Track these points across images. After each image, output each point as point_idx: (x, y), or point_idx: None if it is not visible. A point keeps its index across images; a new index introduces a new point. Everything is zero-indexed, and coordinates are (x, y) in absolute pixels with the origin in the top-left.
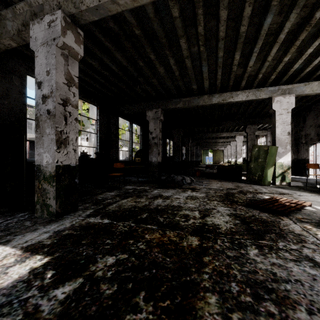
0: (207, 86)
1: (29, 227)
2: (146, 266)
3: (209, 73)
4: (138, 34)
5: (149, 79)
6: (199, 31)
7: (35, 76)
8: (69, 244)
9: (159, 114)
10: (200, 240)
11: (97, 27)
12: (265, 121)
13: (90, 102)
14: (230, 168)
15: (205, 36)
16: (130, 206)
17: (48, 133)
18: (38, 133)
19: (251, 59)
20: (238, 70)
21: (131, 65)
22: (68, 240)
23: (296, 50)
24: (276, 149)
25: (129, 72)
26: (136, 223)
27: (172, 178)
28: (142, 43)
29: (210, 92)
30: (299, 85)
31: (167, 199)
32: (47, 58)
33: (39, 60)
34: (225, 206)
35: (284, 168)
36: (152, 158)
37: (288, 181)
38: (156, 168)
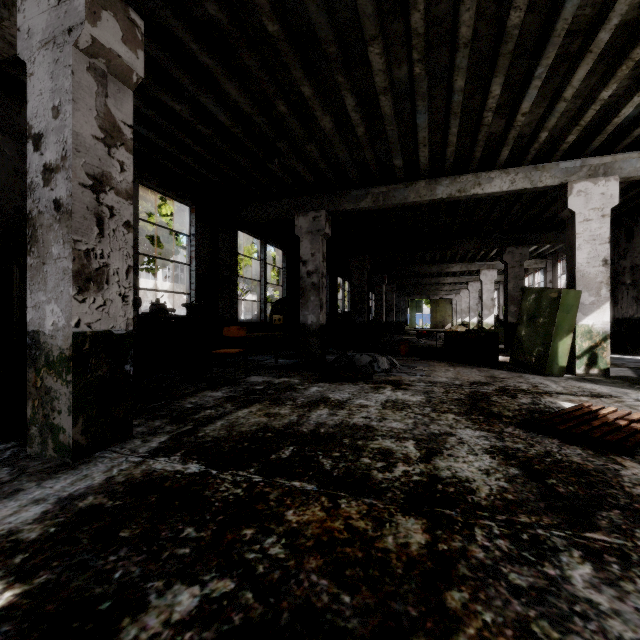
0: (426, 160)
1: (1, 486)
2: (283, 627)
3: (430, 130)
4: (273, 34)
5: (301, 146)
6: (414, 24)
7: (28, 120)
8: (86, 540)
9: (321, 223)
10: (428, 529)
11: (181, 18)
12: (545, 239)
13: (175, 197)
14: (473, 337)
15: (427, 39)
16: (254, 426)
17: (56, 255)
18: (35, 255)
19: (527, 96)
20: (494, 124)
21: (260, 111)
22: (85, 526)
23: (629, 74)
24: (578, 297)
25: (257, 129)
26: (265, 475)
27: (350, 359)
28: (283, 57)
29: (430, 174)
30: (628, 156)
31: (340, 408)
32: (54, 77)
33: (37, 83)
34: (476, 428)
35: (595, 337)
36: (306, 317)
37: (603, 366)
38: (316, 338)
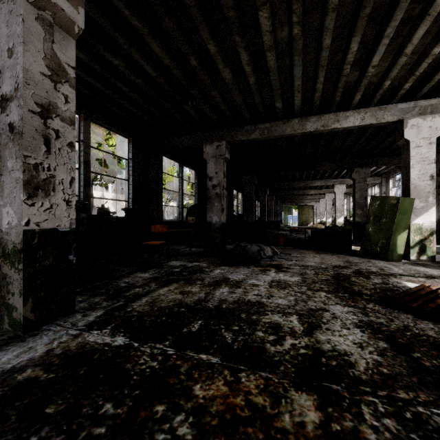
0: (299, 103)
1: None
2: None
3: (303, 80)
4: (186, 1)
5: (208, 93)
6: None
7: None
8: (14, 417)
9: (222, 150)
10: (320, 406)
11: None
12: (382, 162)
13: (117, 131)
14: (332, 232)
15: (304, 6)
16: (171, 302)
17: (10, 168)
18: None
19: (378, 51)
20: (351, 75)
21: (177, 65)
22: (17, 401)
23: None
24: (412, 203)
25: (175, 79)
26: (177, 348)
27: (244, 248)
28: (194, 21)
29: (302, 114)
30: None
31: (237, 287)
32: (8, 25)
33: None
34: (344, 304)
35: (424, 233)
36: (212, 217)
37: (430, 254)
38: (219, 233)
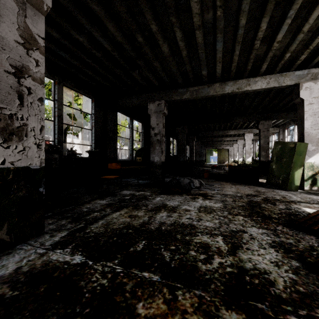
0: (220, 71)
1: None
2: None
3: (223, 53)
4: None
5: (151, 63)
6: None
7: None
8: None
9: (162, 107)
10: None
11: None
12: (281, 116)
13: (83, 93)
14: (244, 169)
15: None
16: (121, 224)
17: None
18: None
19: (282, 30)
20: (260, 49)
21: (127, 42)
22: None
23: None
24: (306, 146)
25: (126, 53)
26: (124, 266)
27: (178, 180)
28: (140, 5)
29: (222, 80)
30: None
31: (174, 211)
32: None
33: None
34: (258, 226)
35: (315, 169)
36: (154, 158)
37: None
38: (159, 169)
